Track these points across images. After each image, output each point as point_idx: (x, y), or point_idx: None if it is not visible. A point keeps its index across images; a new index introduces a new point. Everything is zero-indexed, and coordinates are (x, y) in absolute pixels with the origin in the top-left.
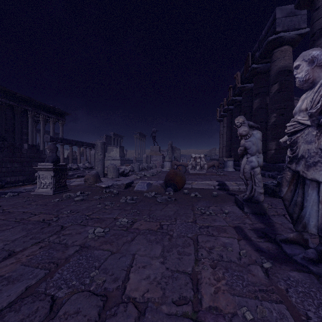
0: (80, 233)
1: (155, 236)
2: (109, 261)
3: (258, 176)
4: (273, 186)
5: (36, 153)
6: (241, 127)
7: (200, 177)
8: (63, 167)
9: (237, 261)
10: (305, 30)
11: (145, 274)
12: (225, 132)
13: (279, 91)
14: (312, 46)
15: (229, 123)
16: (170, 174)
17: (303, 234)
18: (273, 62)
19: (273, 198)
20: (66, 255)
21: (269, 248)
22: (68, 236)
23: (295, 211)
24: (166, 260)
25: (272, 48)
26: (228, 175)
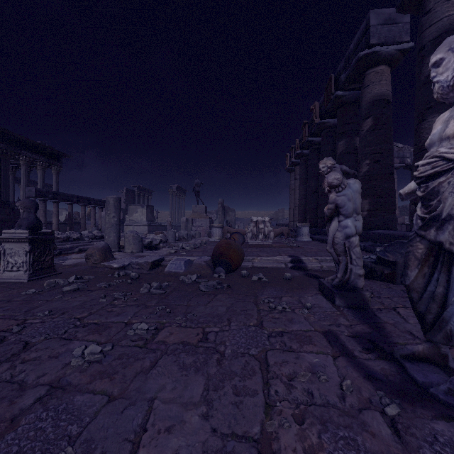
0: (56, 356)
1: (193, 357)
2: (102, 421)
3: (356, 250)
4: (371, 263)
5: (10, 215)
6: (330, 173)
7: (265, 251)
8: (47, 236)
9: (339, 403)
10: (408, 45)
11: (170, 449)
12: (298, 187)
13: (374, 128)
14: (421, 65)
15: (303, 174)
16: (221, 246)
17: (439, 347)
18: (365, 87)
19: (372, 282)
20: (14, 411)
21: (387, 372)
22: (32, 365)
23: (430, 309)
24: (213, 409)
25: (364, 67)
26: (303, 247)
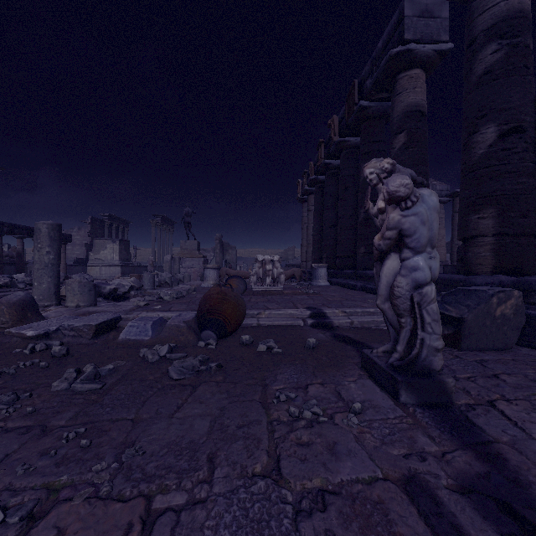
0: None
1: None
2: None
3: (432, 307)
4: None
5: None
6: (393, 176)
7: (275, 300)
8: None
9: None
10: (447, 46)
11: None
12: (312, 220)
13: (408, 146)
14: (471, 62)
15: (318, 204)
16: (211, 297)
17: None
18: (397, 95)
19: None
20: None
21: None
22: None
23: None
24: None
25: (396, 69)
26: (323, 295)
